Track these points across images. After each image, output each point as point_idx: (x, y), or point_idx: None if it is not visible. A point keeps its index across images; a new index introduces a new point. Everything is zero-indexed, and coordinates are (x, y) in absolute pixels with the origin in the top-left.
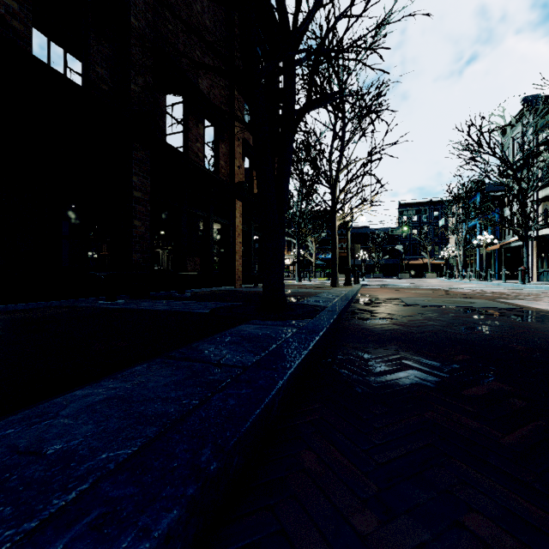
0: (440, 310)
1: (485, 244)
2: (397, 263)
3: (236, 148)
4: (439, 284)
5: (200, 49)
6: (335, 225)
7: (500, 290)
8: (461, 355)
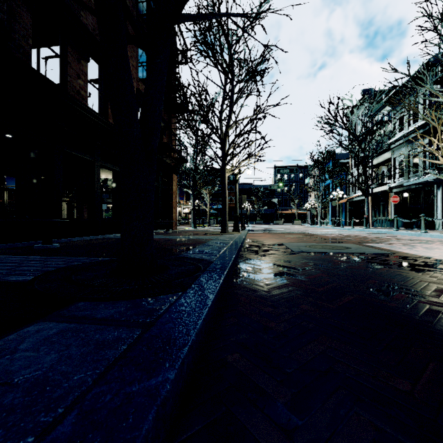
0: (328, 258)
1: (338, 198)
2: (273, 213)
3: None
4: (306, 229)
5: None
6: (225, 176)
7: (355, 234)
8: None
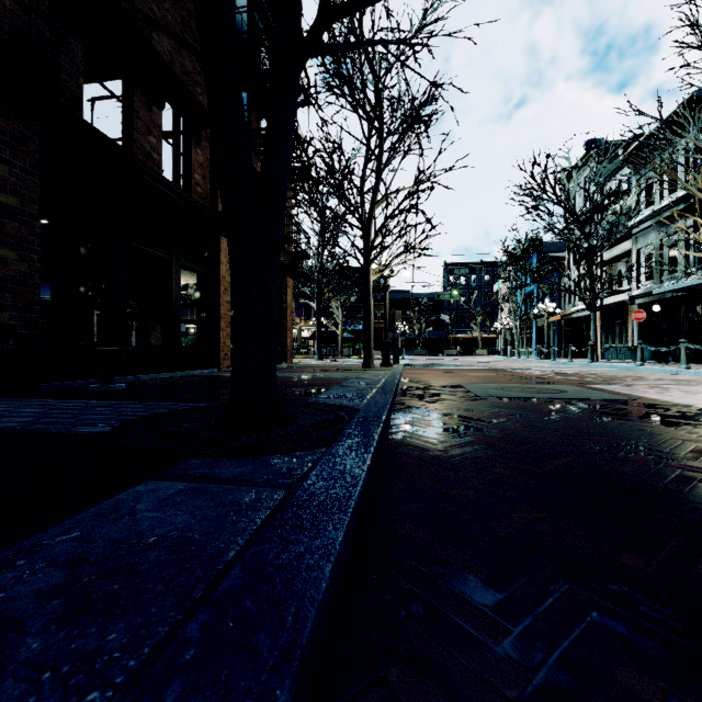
0: (531, 405)
1: (546, 314)
2: (442, 337)
3: None
4: (496, 363)
5: None
6: (369, 280)
7: (573, 371)
8: None
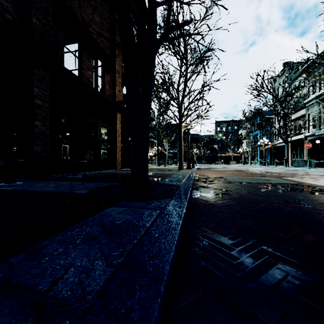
0: (253, 185)
1: (264, 145)
2: (214, 155)
3: (117, 78)
4: (240, 167)
5: (91, 7)
6: (181, 130)
7: (276, 171)
8: (307, 235)
